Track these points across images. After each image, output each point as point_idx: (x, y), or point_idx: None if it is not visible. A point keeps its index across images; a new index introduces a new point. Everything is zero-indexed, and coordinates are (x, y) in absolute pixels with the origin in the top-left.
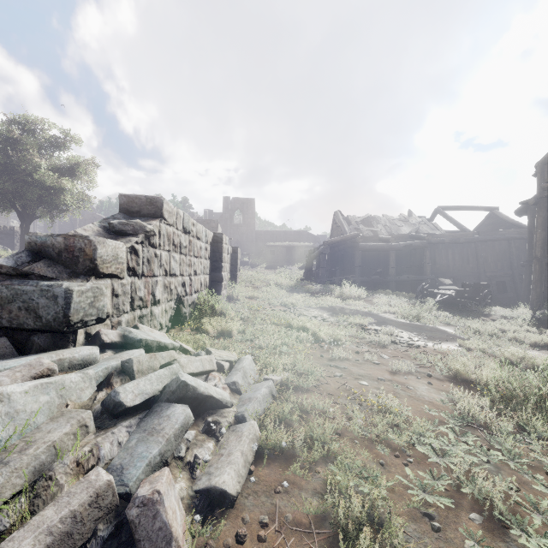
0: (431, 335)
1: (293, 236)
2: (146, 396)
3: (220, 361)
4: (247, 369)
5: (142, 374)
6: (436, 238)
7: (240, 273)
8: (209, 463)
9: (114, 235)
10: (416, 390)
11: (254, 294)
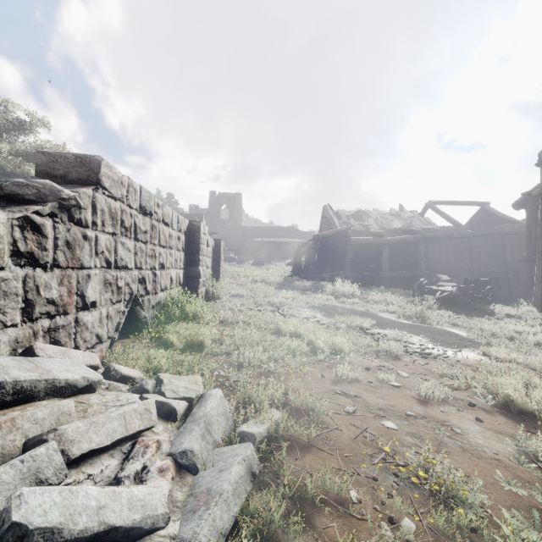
0: (443, 339)
1: (280, 232)
2: None
3: (170, 402)
4: (213, 416)
5: None
6: (429, 233)
7: (224, 269)
8: None
9: (3, 201)
10: (466, 434)
11: (238, 292)
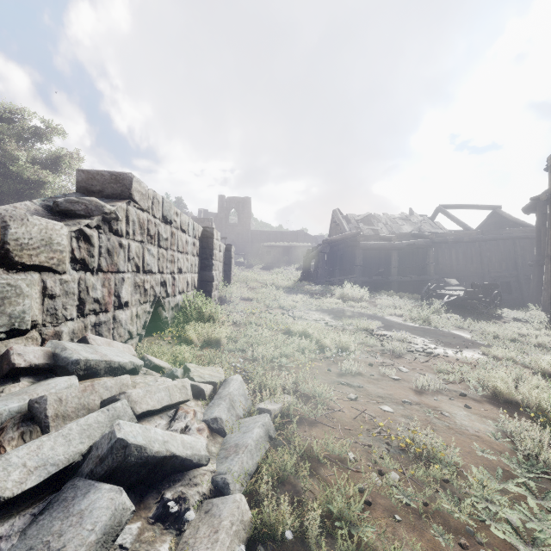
0: (447, 341)
1: (290, 237)
2: (53, 469)
3: (199, 384)
4: (236, 395)
5: (64, 420)
6: (439, 237)
7: (234, 273)
8: None
9: (59, 216)
10: (454, 417)
11: (249, 296)
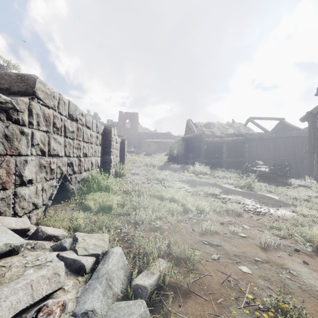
0: (265, 201)
1: (161, 136)
2: None
3: (81, 259)
4: (114, 271)
5: None
6: (250, 136)
7: (127, 157)
8: None
9: None
10: (300, 275)
11: (136, 172)
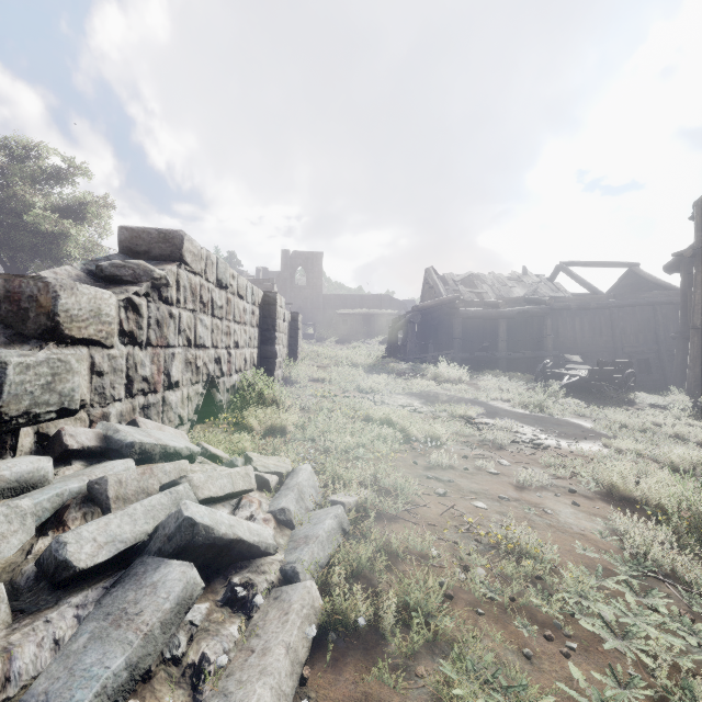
0: (562, 430)
1: (371, 302)
2: (121, 546)
3: (263, 474)
4: (305, 486)
5: (125, 503)
6: (559, 302)
7: (302, 348)
8: (228, 668)
9: (103, 282)
10: (557, 514)
11: (320, 376)
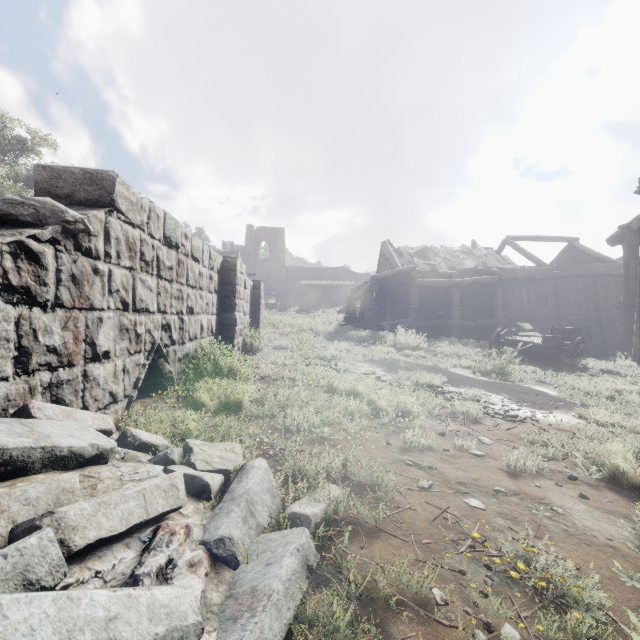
0: (530, 399)
1: (330, 274)
2: None
3: (202, 475)
4: (257, 493)
5: None
6: (507, 274)
7: (264, 317)
8: None
9: None
10: (570, 514)
11: (282, 343)
